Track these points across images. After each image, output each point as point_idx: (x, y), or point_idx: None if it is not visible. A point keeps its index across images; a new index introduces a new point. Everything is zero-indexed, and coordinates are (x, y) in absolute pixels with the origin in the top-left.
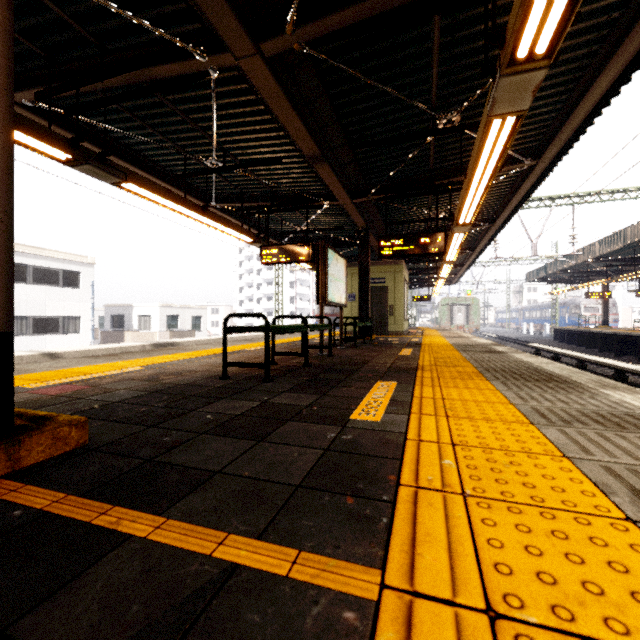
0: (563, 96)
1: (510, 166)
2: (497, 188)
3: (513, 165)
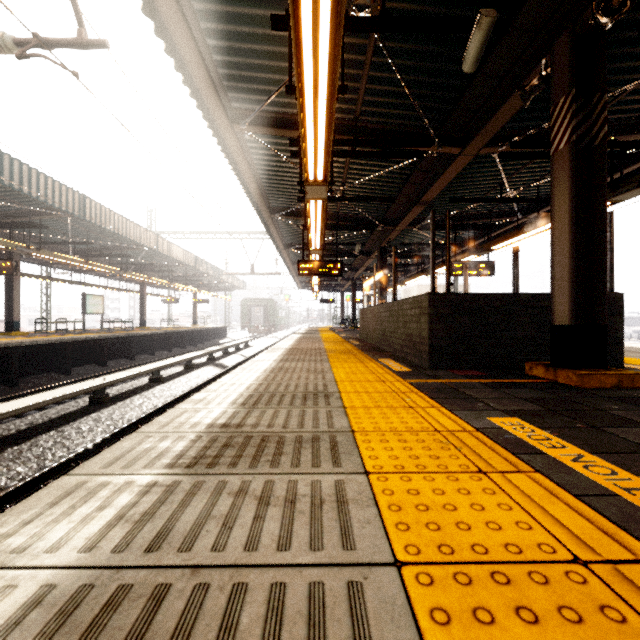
0: None
1: None
2: None
3: None
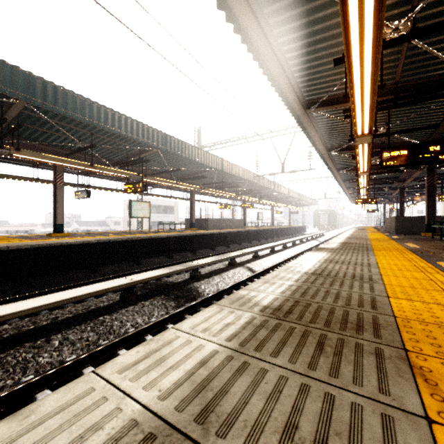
0: (318, 119)
1: (325, 110)
2: (300, 47)
3: (323, 110)
